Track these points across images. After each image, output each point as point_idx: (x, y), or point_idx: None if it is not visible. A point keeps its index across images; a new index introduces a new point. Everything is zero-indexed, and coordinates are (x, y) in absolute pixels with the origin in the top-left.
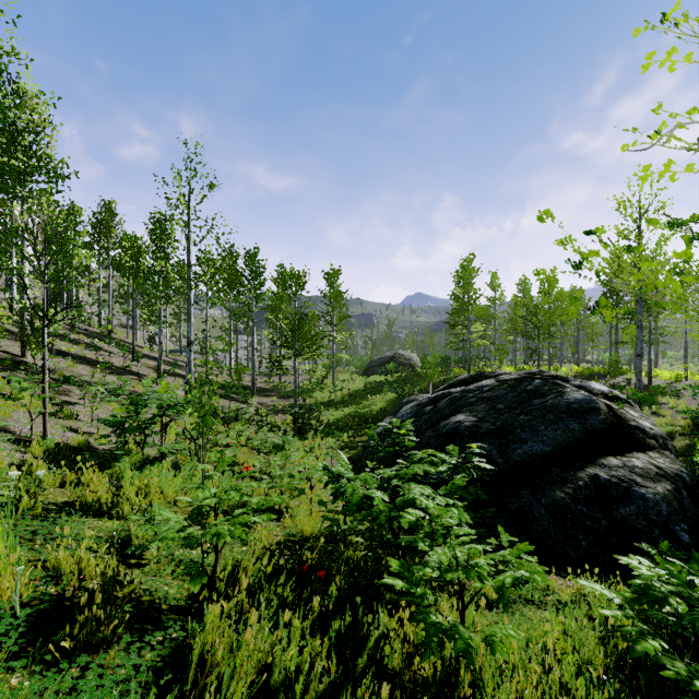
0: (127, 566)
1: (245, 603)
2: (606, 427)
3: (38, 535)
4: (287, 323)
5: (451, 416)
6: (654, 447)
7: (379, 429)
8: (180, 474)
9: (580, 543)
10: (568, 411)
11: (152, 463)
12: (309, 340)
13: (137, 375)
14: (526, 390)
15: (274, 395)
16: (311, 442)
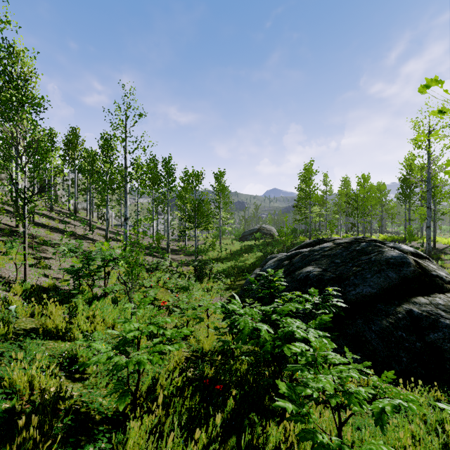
0: (72, 380)
1: (161, 417)
2: (415, 276)
3: (5, 356)
4: (190, 206)
5: (303, 268)
6: (449, 290)
7: (252, 276)
8: (117, 307)
9: (402, 359)
10: (387, 264)
11: (98, 299)
12: (205, 217)
13: (92, 240)
14: (356, 250)
15: (181, 254)
16: (206, 285)
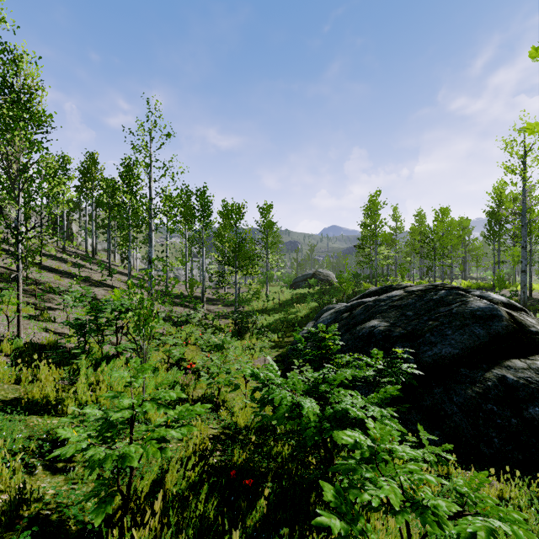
0: (51, 471)
1: (158, 532)
2: (509, 332)
3: None
4: (229, 246)
5: (366, 321)
6: None
7: (304, 332)
8: (131, 370)
9: (493, 440)
10: (473, 317)
11: (110, 360)
12: (247, 259)
13: (111, 287)
14: (433, 299)
15: (220, 304)
16: (248, 342)
